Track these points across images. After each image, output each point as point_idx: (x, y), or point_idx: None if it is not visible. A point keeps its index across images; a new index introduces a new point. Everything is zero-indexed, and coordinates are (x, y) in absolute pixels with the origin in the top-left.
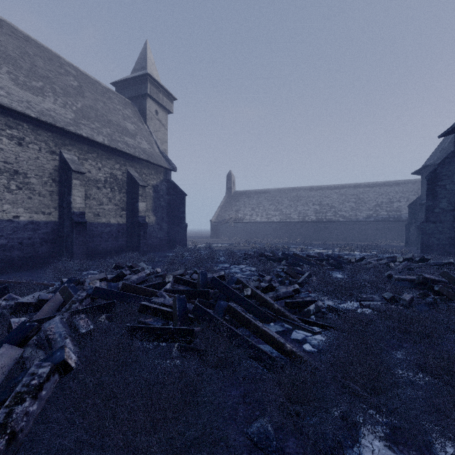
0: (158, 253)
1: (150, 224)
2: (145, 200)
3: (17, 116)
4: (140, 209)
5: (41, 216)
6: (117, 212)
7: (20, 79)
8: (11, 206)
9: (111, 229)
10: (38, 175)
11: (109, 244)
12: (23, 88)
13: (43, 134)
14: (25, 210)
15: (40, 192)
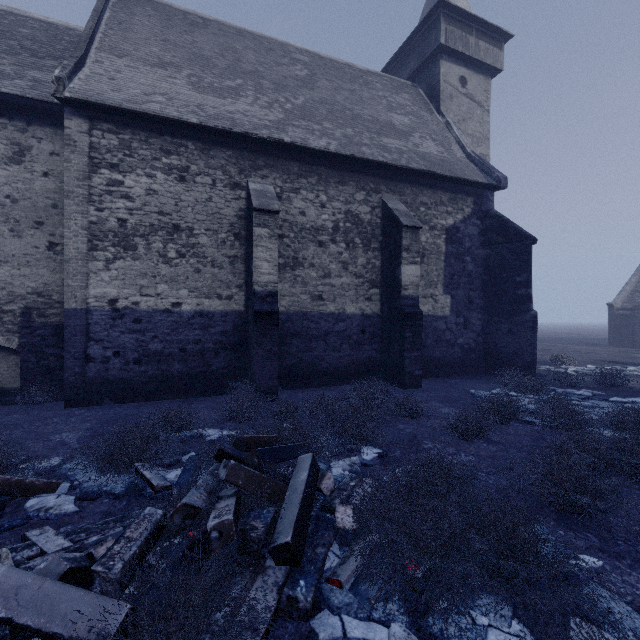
0: (452, 382)
1: (437, 314)
2: (417, 260)
3: (178, 132)
4: (404, 280)
5: (216, 302)
6: (360, 290)
7: (206, 82)
8: (168, 287)
9: (346, 327)
10: (211, 229)
11: (343, 357)
12: (204, 92)
13: (220, 154)
14: (190, 293)
15: (214, 259)
